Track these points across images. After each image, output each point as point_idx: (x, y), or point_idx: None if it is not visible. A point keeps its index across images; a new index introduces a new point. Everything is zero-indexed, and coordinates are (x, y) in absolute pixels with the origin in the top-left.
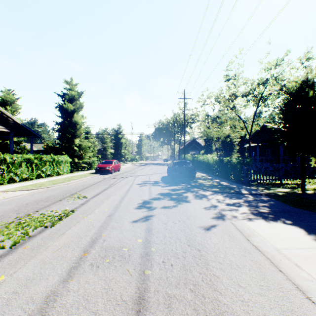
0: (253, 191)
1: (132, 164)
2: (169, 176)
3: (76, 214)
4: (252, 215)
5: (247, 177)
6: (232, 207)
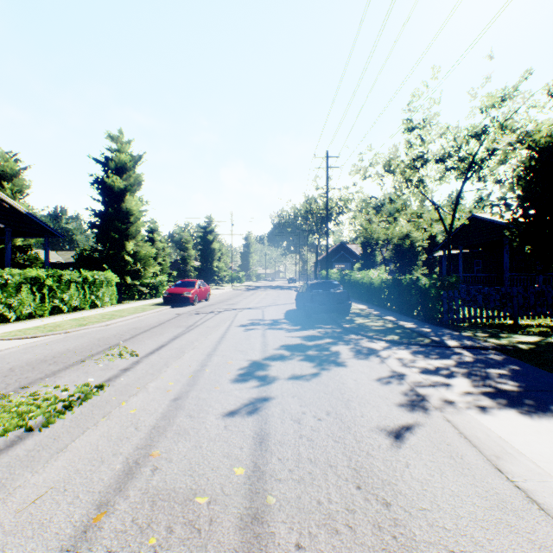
0: (467, 341)
1: (232, 287)
2: (299, 310)
3: (107, 395)
4: (485, 399)
5: (451, 313)
6: (436, 378)
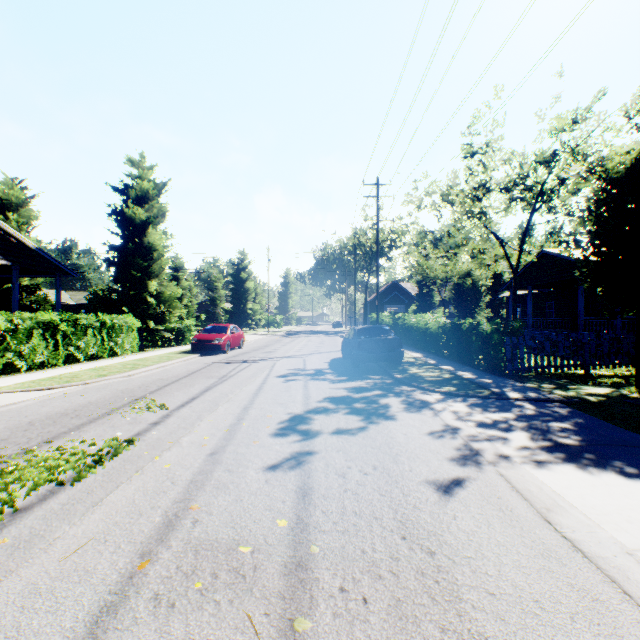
0: (531, 393)
1: (269, 332)
2: (345, 359)
3: (138, 449)
4: (542, 453)
5: (515, 361)
6: (492, 432)
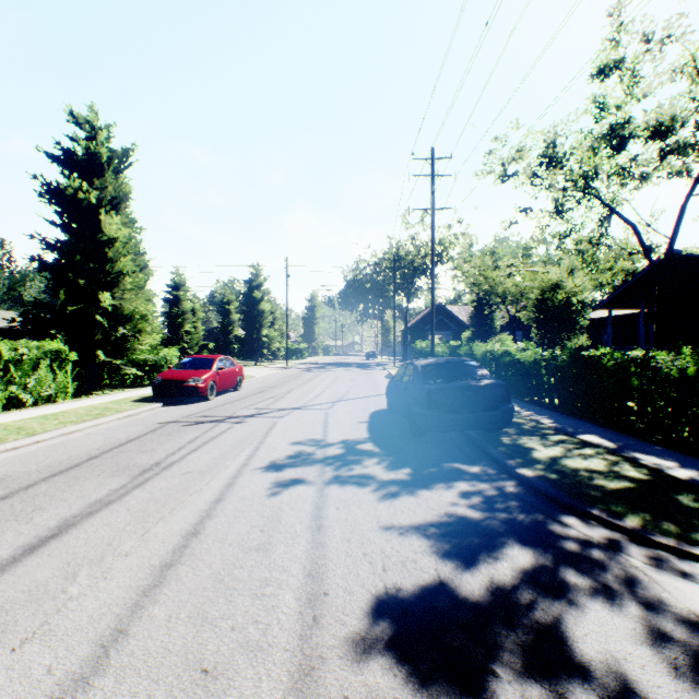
0: None
1: (288, 364)
2: (393, 412)
3: None
4: None
5: None
6: None
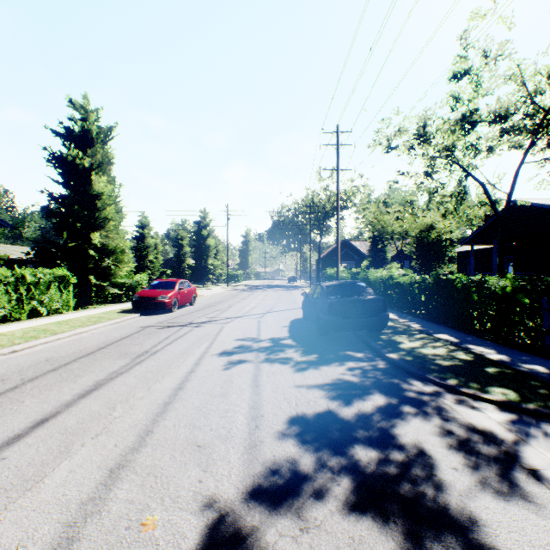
0: None
1: (228, 286)
2: (307, 320)
3: None
4: None
5: None
6: None
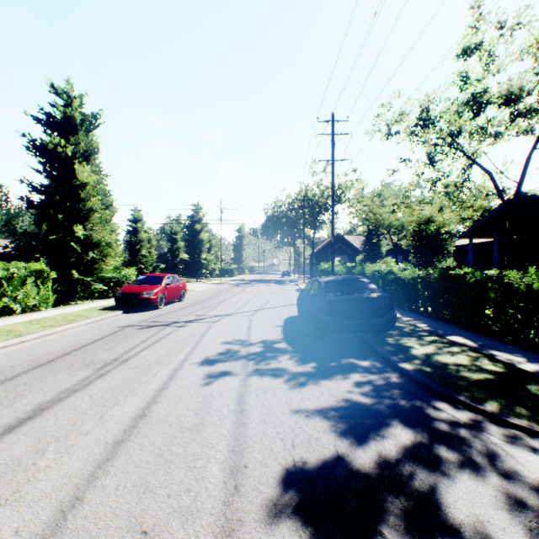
0: None
1: (222, 281)
2: (302, 318)
3: None
4: None
5: None
6: None
